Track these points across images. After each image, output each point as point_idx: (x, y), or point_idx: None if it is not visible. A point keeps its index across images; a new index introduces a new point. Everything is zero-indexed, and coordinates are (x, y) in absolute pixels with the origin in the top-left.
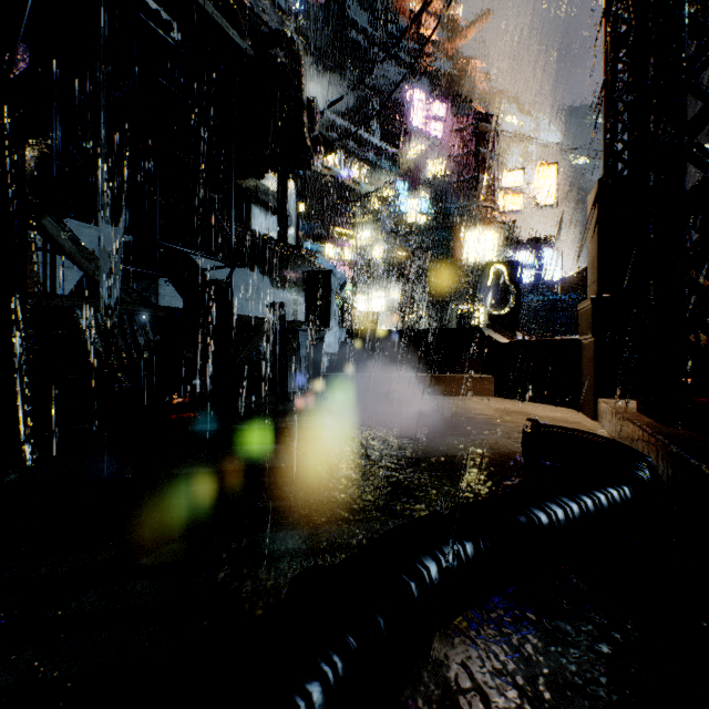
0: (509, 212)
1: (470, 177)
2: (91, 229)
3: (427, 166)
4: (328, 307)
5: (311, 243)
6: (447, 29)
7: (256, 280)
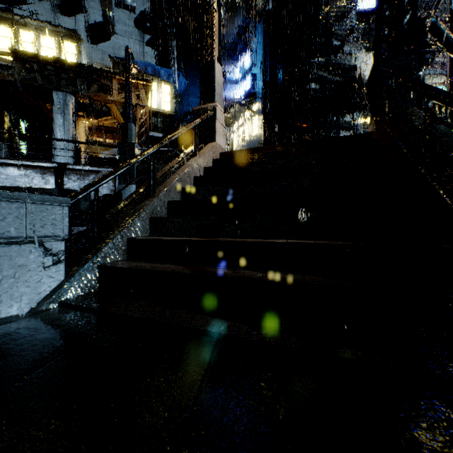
0: None
1: None
2: None
3: None
4: None
5: None
6: None
7: None
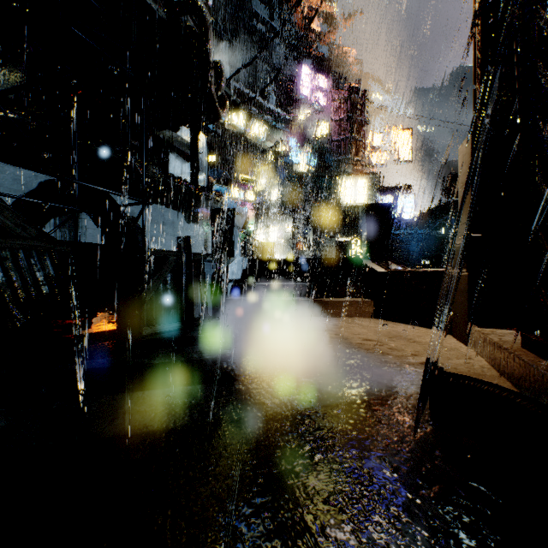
0: (375, 165)
1: (346, 137)
2: (14, 168)
3: (312, 128)
4: (232, 240)
5: (220, 186)
6: (327, 23)
7: (172, 216)
